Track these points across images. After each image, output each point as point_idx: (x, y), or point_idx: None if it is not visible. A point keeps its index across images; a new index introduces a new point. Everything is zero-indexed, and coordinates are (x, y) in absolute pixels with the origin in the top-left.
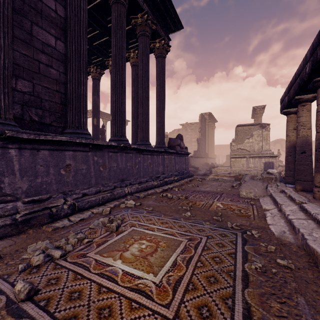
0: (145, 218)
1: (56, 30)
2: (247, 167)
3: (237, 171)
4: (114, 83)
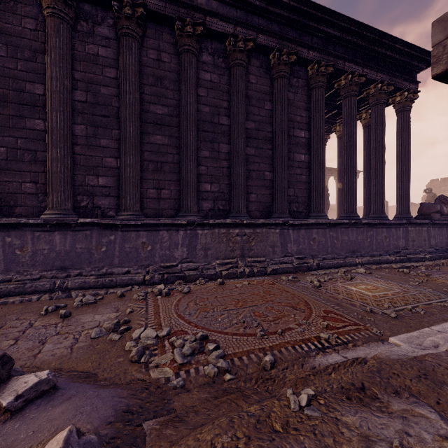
0: (373, 279)
1: (305, 149)
2: None
3: None
4: (345, 167)
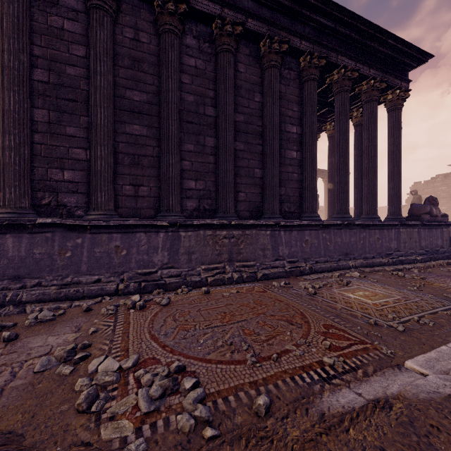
0: (369, 284)
1: (296, 146)
2: None
3: None
4: (337, 166)
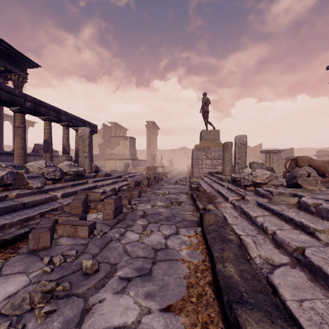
0: None
1: None
2: (115, 167)
3: (108, 169)
4: None
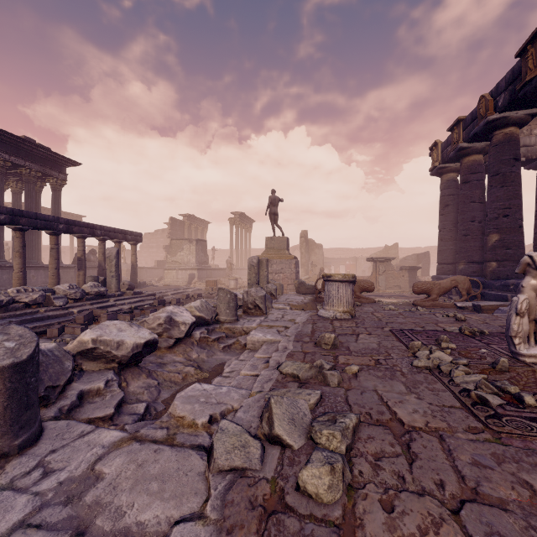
0: None
1: None
2: (177, 279)
3: (168, 282)
4: None
